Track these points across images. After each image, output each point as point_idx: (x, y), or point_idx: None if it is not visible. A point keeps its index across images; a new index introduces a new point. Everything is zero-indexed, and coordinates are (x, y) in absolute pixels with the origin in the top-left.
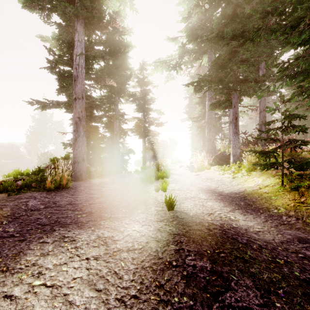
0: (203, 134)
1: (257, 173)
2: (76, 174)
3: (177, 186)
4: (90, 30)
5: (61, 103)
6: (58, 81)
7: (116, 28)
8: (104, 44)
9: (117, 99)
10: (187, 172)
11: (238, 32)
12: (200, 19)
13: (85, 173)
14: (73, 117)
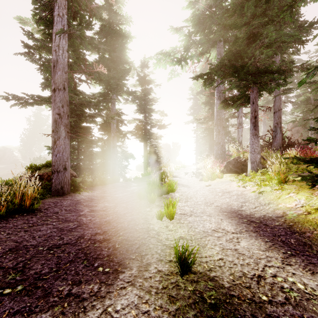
0: (210, 137)
1: (292, 187)
2: (55, 187)
3: (188, 206)
4: (75, 4)
5: (45, 99)
6: (40, 72)
7: (112, 16)
8: (99, 34)
9: (114, 96)
10: (195, 181)
11: (260, 10)
12: (209, 5)
13: (67, 186)
14: (52, 114)
